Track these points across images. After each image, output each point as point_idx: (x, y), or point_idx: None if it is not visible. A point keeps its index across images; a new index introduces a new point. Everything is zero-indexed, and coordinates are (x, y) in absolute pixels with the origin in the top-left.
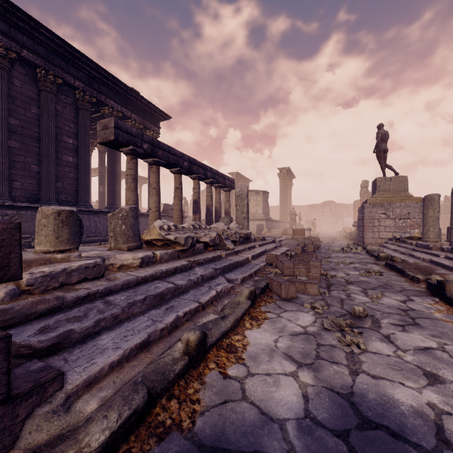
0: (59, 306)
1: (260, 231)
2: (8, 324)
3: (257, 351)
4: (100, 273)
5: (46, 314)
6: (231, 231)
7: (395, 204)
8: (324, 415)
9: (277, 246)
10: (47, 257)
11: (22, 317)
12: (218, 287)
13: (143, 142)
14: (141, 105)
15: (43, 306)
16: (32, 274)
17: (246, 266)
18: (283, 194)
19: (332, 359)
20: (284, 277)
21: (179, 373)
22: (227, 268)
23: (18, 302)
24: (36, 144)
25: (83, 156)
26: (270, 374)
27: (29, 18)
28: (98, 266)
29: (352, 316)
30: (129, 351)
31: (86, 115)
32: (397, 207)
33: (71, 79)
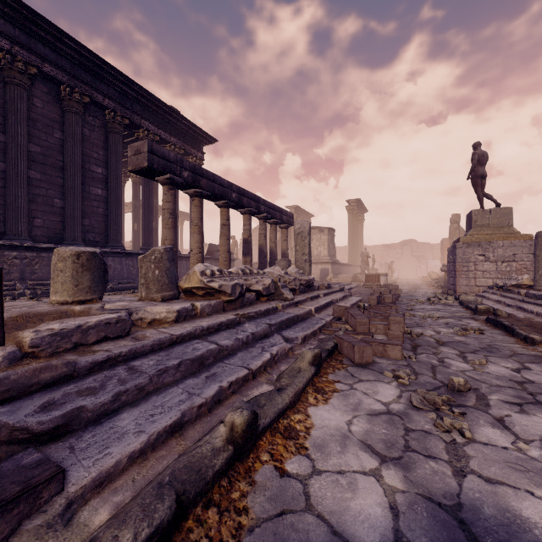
0: (69, 373)
1: (324, 276)
2: (1, 398)
3: (325, 437)
4: (125, 330)
5: (52, 385)
6: (290, 276)
7: (496, 243)
8: (422, 539)
9: (347, 296)
10: (64, 310)
11: (20, 389)
12: (273, 349)
13: (182, 169)
14: (182, 127)
15: (49, 374)
16: (38, 333)
17: (308, 321)
18: (353, 231)
19: (427, 451)
20: (356, 336)
21: (220, 469)
22: (284, 324)
23: (15, 370)
24: (60, 175)
25: (113, 188)
26: (343, 471)
27: (51, 26)
28: (122, 322)
29: (449, 390)
30: (156, 436)
31: (117, 139)
32: (499, 246)
33: (99, 97)
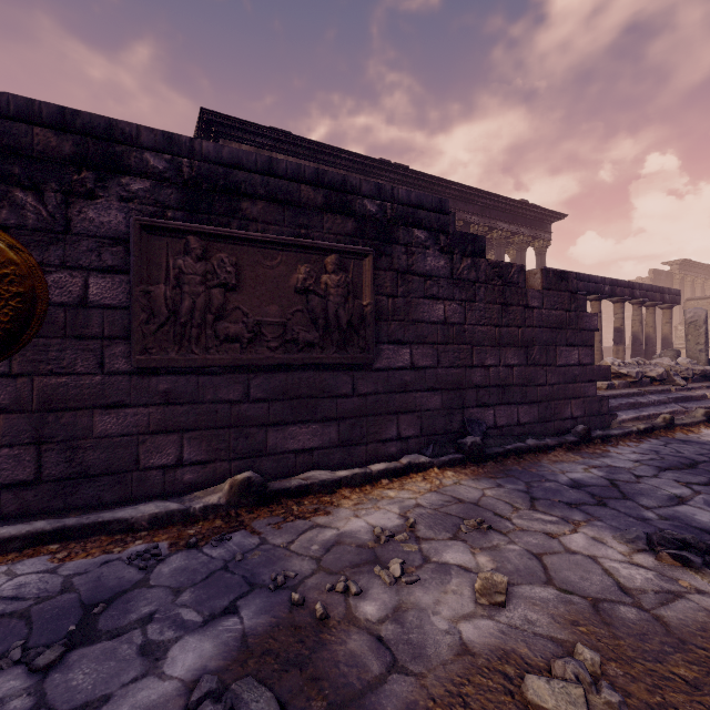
0: None
1: None
2: None
3: (709, 434)
4: None
5: None
6: (681, 367)
7: None
8: None
9: None
10: None
11: None
12: (673, 408)
13: None
14: (530, 214)
15: None
16: None
17: (702, 401)
18: None
19: None
20: None
21: (662, 426)
22: (679, 399)
23: None
24: None
25: None
26: None
27: (446, 182)
28: None
29: None
30: (632, 418)
31: None
32: None
33: (468, 217)
